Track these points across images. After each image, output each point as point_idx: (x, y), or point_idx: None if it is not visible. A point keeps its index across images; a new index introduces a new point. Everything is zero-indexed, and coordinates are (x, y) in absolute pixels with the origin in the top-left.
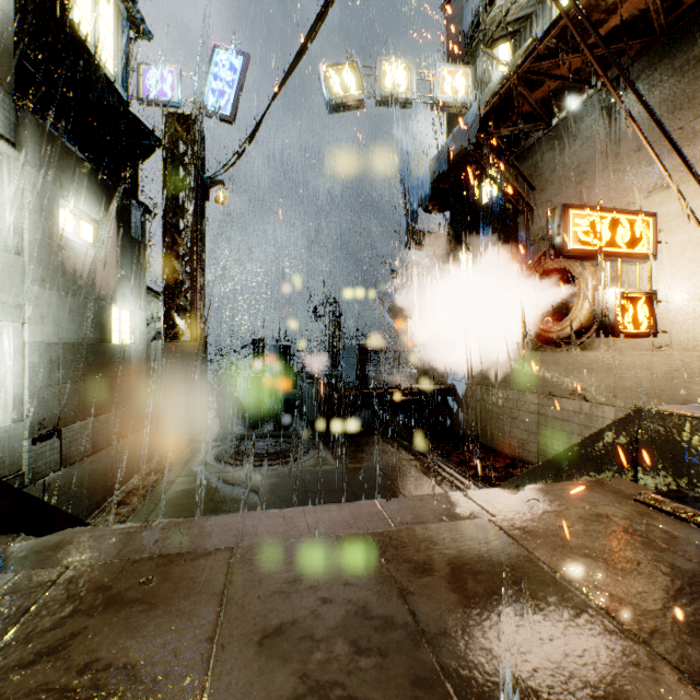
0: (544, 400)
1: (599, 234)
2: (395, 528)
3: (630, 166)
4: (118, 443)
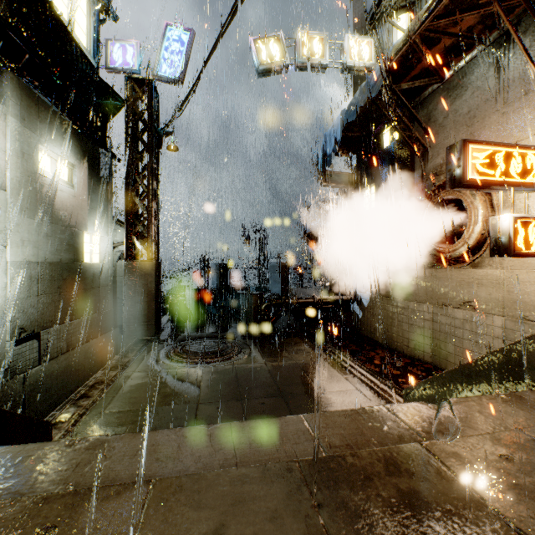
0: (438, 310)
1: (495, 166)
2: (324, 456)
3: (518, 109)
4: (89, 342)
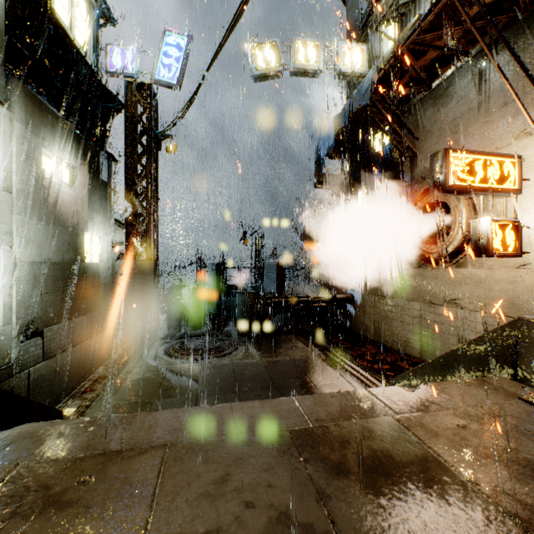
0: (425, 307)
1: (475, 173)
2: (311, 426)
3: (498, 118)
4: (89, 340)
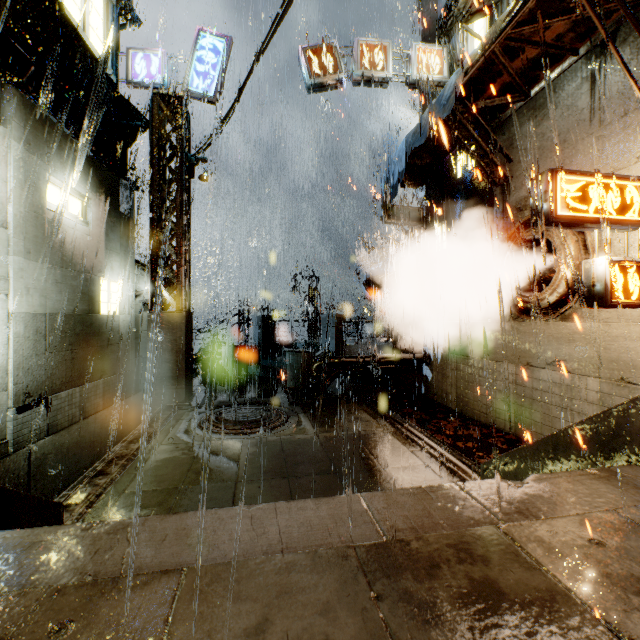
0: (521, 371)
1: (588, 200)
2: (385, 540)
3: (616, 132)
4: (106, 409)
